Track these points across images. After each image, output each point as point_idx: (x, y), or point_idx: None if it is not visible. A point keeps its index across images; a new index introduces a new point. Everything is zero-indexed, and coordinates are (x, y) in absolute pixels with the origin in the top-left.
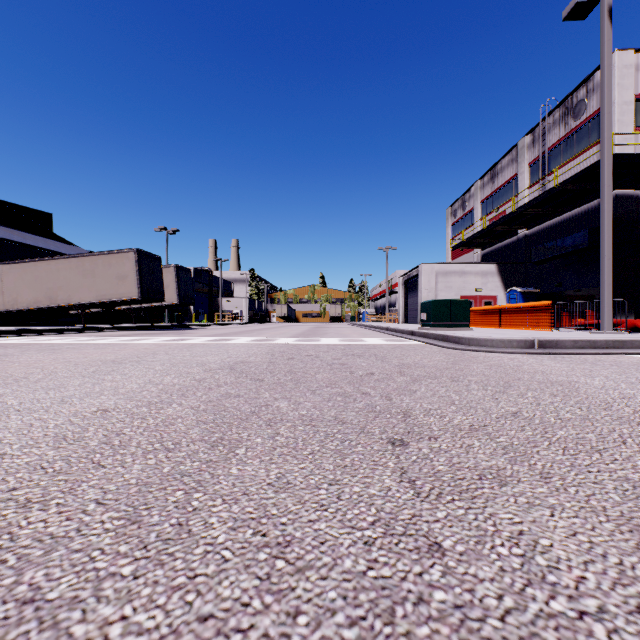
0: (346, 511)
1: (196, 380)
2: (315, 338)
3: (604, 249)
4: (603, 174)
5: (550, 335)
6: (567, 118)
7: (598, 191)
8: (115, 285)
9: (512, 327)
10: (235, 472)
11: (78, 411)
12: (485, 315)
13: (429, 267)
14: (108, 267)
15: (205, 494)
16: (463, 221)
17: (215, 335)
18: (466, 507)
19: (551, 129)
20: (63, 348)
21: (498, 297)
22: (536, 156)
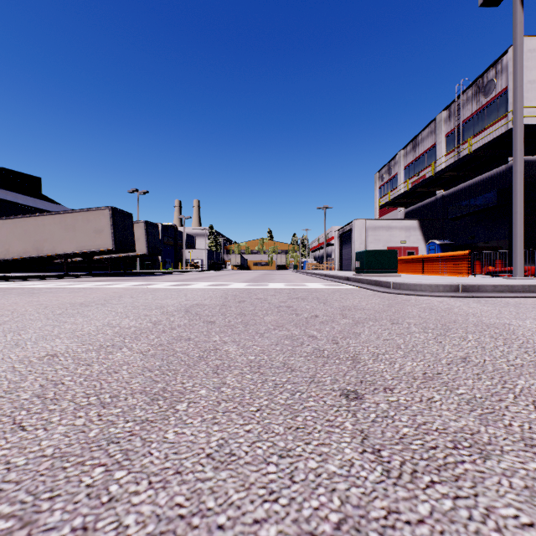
0: (302, 503)
1: (152, 322)
2: (264, 283)
3: (516, 205)
4: (515, 140)
5: (470, 280)
6: (479, 95)
7: (506, 157)
8: (93, 238)
9: (433, 274)
10: (171, 437)
11: (26, 356)
12: (410, 263)
13: (361, 223)
14: (87, 222)
15: (129, 472)
16: (389, 184)
17: (178, 280)
18: (452, 495)
19: (465, 105)
20: (41, 292)
21: (419, 248)
22: (452, 128)
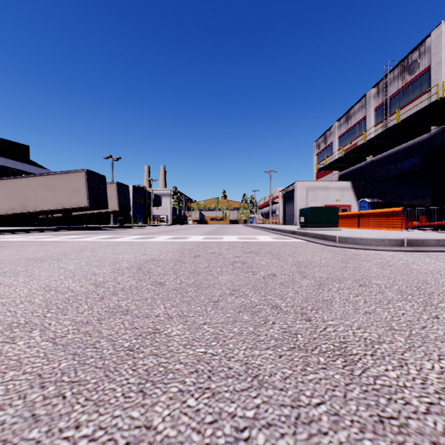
0: None
1: (95, 284)
2: (219, 236)
3: None
4: None
5: (409, 234)
6: (404, 74)
7: (428, 127)
8: (70, 196)
9: (368, 228)
10: None
11: None
12: (346, 219)
13: (302, 184)
14: (65, 183)
15: None
16: (325, 151)
17: (143, 234)
18: None
19: (391, 83)
20: (11, 245)
21: (352, 206)
22: (380, 103)
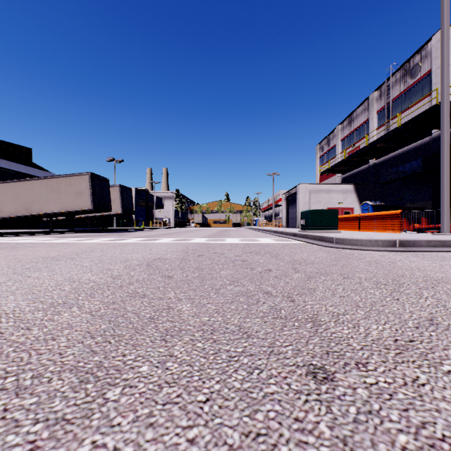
0: None
1: (112, 277)
2: (221, 238)
3: (444, 170)
4: (443, 112)
5: (404, 236)
6: (406, 77)
7: (429, 130)
8: (74, 199)
9: (369, 230)
10: None
11: None
12: (347, 221)
13: (304, 187)
14: (69, 186)
15: None
16: (328, 154)
17: (147, 236)
18: None
19: (394, 86)
20: (23, 246)
21: (354, 208)
22: (382, 106)
